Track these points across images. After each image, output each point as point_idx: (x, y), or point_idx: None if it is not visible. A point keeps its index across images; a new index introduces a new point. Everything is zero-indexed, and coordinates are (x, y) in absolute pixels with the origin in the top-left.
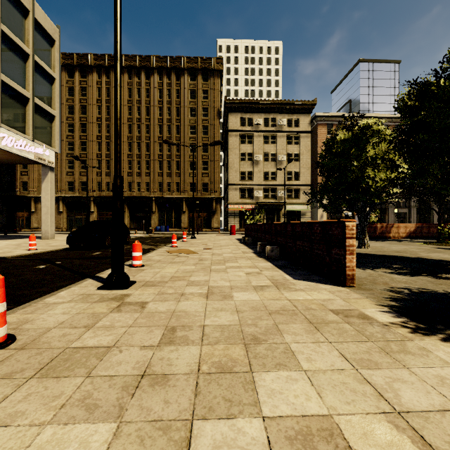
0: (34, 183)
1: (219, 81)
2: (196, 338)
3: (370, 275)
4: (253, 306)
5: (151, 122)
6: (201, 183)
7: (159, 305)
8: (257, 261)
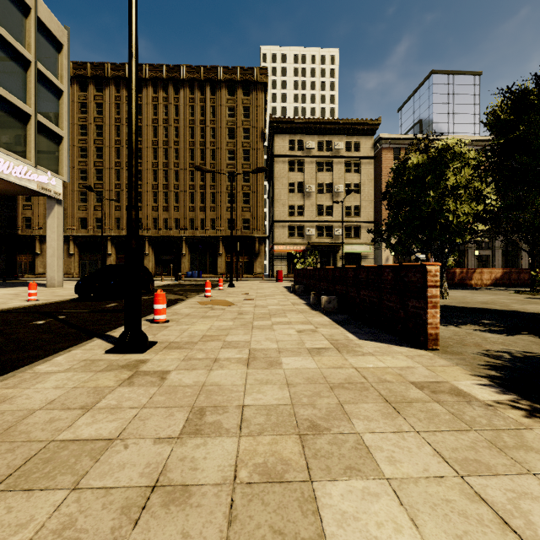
0: (39, 219)
1: (263, 96)
2: (232, 425)
3: (455, 334)
4: (309, 378)
5: (181, 146)
6: (241, 219)
7: (185, 375)
8: (311, 315)
